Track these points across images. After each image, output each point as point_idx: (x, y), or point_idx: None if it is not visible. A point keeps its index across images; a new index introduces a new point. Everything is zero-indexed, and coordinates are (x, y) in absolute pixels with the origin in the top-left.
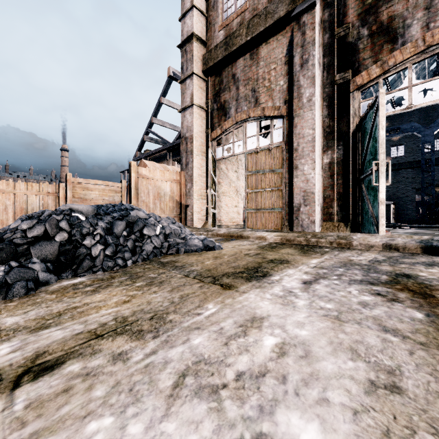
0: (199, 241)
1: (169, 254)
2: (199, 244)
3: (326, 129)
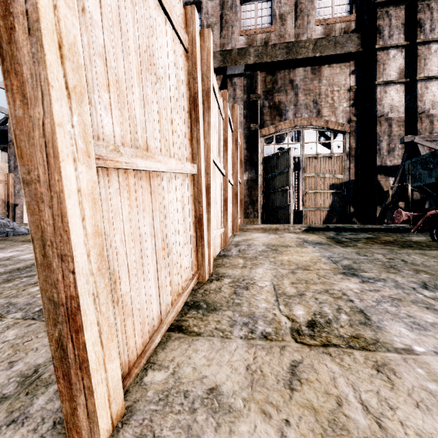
0: (25, 229)
1: (0, 237)
2: (26, 231)
3: None
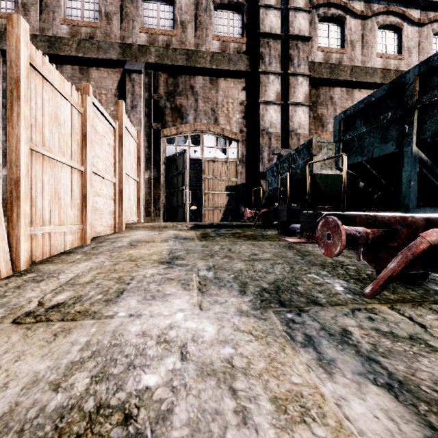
0: None
1: None
2: None
3: (5, 150)
